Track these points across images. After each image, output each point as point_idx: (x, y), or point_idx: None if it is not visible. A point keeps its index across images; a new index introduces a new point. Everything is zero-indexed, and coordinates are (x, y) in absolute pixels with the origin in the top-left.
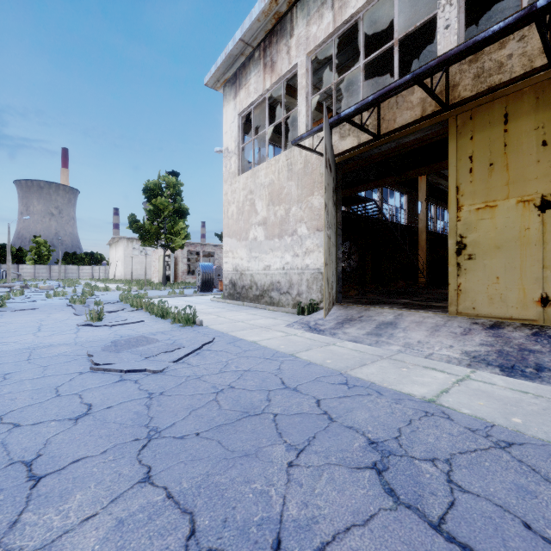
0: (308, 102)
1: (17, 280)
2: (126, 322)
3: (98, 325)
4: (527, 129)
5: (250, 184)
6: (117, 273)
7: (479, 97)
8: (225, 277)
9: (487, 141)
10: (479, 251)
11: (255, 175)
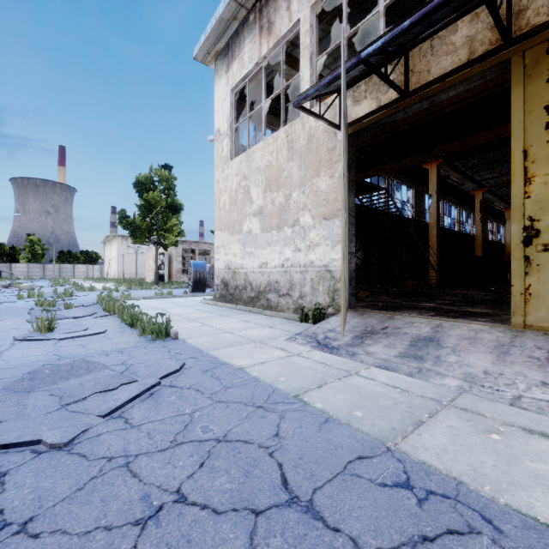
0: (313, 65)
1: (9, 279)
2: (79, 334)
3: (41, 339)
4: None
5: (244, 169)
6: (111, 272)
7: None
8: (216, 276)
9: None
10: None
11: (249, 157)
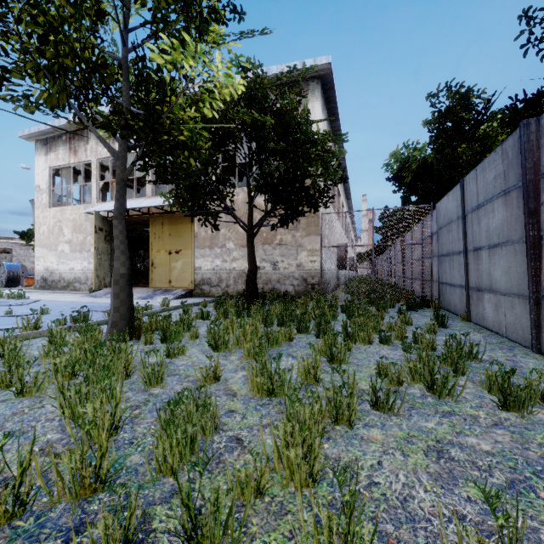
0: (98, 183)
1: None
2: None
3: None
4: (167, 229)
5: (59, 216)
6: None
7: (157, 214)
8: (37, 275)
9: (159, 230)
10: (157, 266)
11: (63, 211)
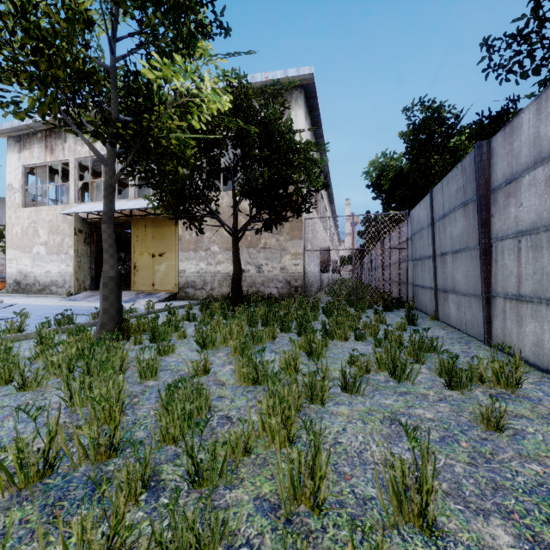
0: (76, 184)
1: None
2: None
3: None
4: (150, 232)
5: (34, 217)
6: None
7: (140, 216)
8: (9, 278)
9: (141, 232)
10: (140, 269)
11: (38, 212)
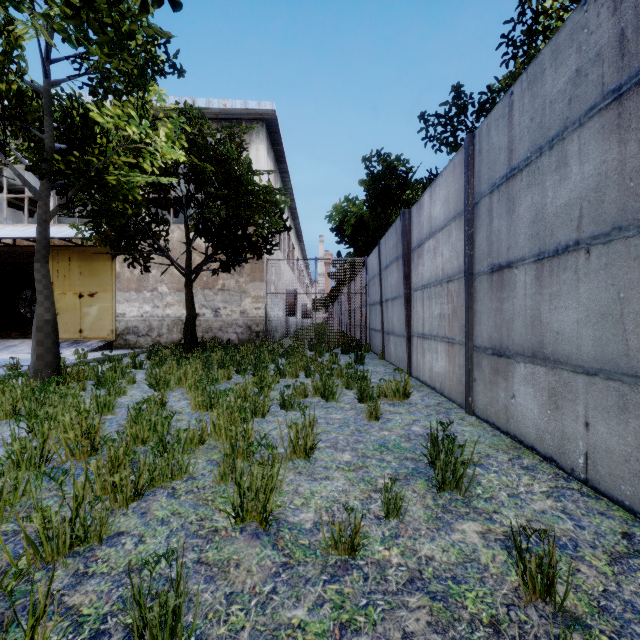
0: None
1: None
2: None
3: None
4: (76, 266)
5: None
6: None
7: (61, 247)
8: None
9: (64, 266)
10: (61, 312)
11: None
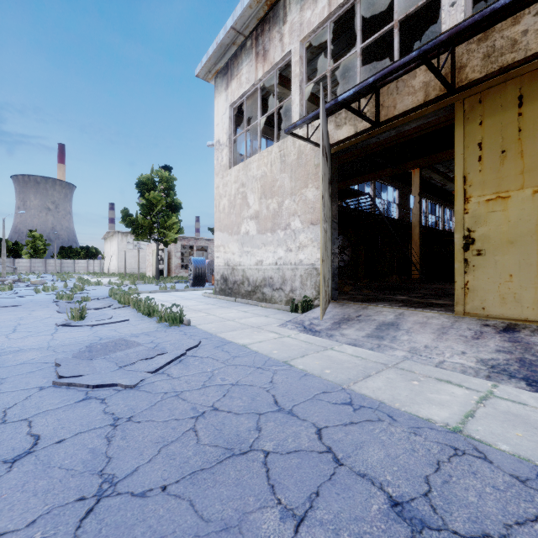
0: (302, 91)
1: (13, 273)
2: (108, 321)
3: (79, 325)
4: None
5: (242, 177)
6: (112, 267)
7: (490, 79)
8: (216, 272)
9: (499, 126)
10: (490, 246)
11: (247, 167)
